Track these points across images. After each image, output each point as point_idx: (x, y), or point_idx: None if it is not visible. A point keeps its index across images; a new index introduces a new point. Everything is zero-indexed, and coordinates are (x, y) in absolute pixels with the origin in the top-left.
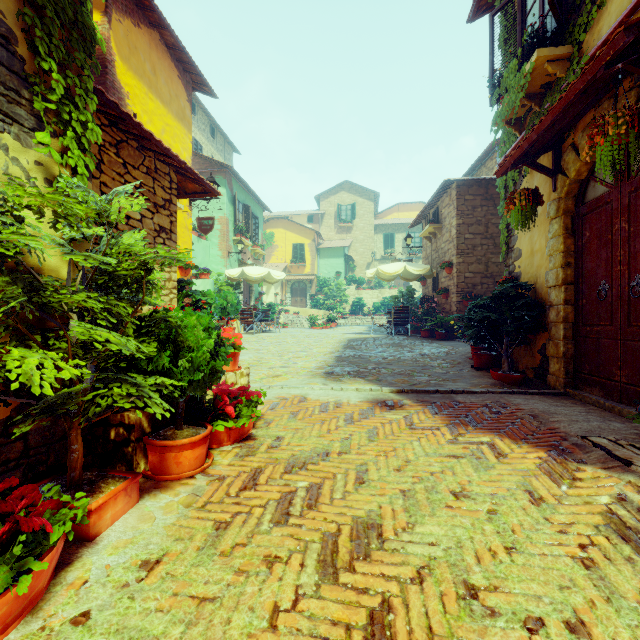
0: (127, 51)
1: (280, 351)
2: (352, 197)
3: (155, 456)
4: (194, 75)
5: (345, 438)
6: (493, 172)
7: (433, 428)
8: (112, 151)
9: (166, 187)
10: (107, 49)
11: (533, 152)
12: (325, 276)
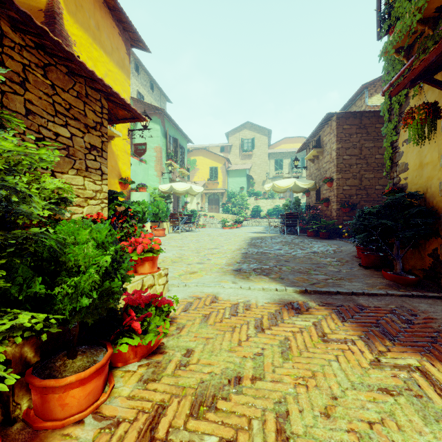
0: (74, 7)
1: (198, 248)
2: (252, 133)
3: (36, 396)
4: (131, 33)
5: (257, 354)
6: (362, 109)
7: (348, 341)
8: (39, 72)
9: (97, 111)
10: (55, 3)
11: (434, 67)
12: (232, 190)
